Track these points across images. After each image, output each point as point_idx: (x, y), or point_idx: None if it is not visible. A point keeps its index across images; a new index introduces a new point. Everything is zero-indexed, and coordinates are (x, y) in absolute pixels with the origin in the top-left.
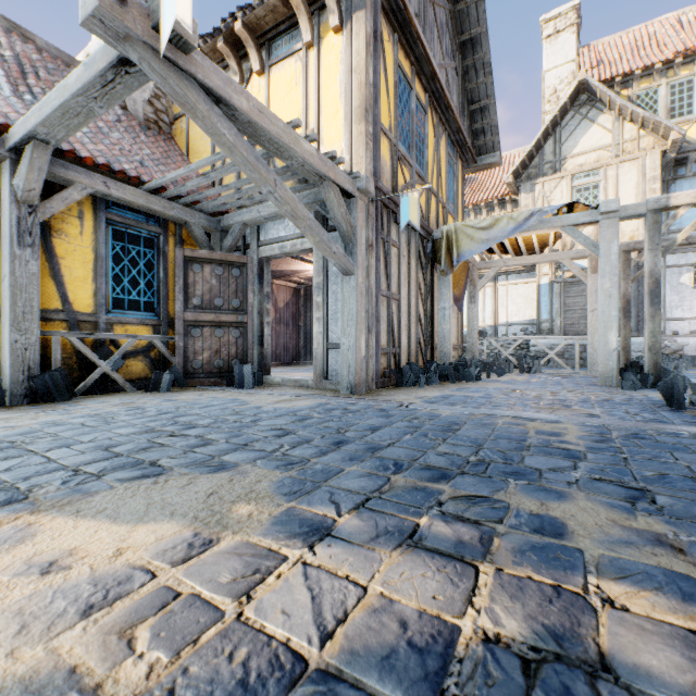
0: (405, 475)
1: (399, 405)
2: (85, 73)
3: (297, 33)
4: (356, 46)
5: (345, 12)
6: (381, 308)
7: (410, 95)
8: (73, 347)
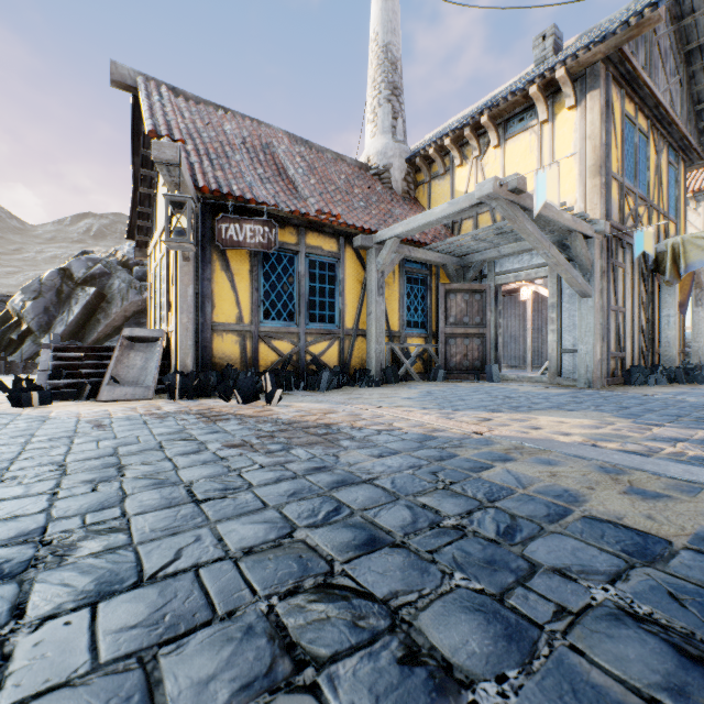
0: (686, 418)
1: (644, 394)
2: (449, 208)
3: (531, 112)
4: (589, 118)
5: (579, 93)
6: (610, 320)
7: (633, 131)
8: (390, 352)
